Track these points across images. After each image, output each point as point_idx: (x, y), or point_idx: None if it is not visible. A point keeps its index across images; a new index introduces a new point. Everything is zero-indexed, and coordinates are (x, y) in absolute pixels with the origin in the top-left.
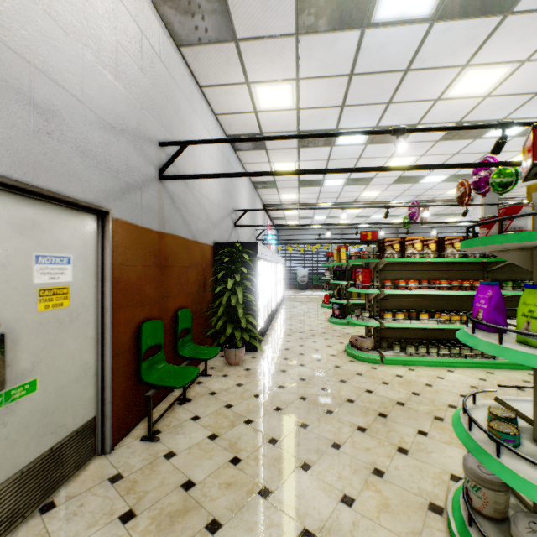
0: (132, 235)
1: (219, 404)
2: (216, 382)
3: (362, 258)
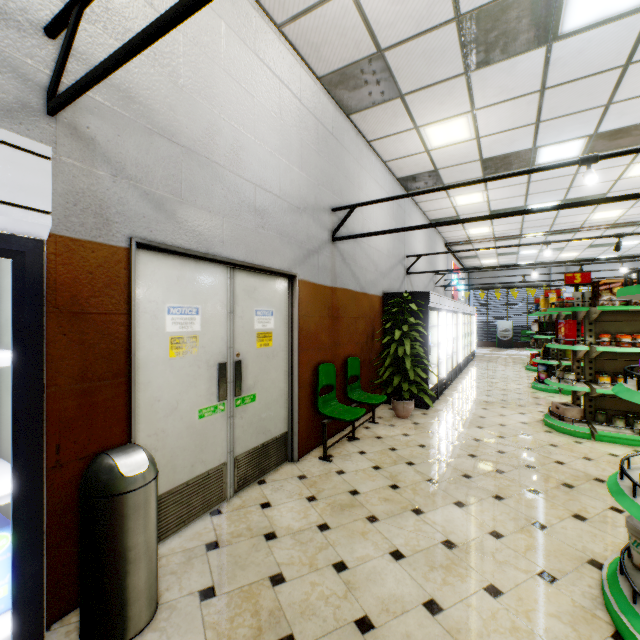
0: (311, 292)
1: (384, 446)
2: (382, 429)
3: (565, 306)
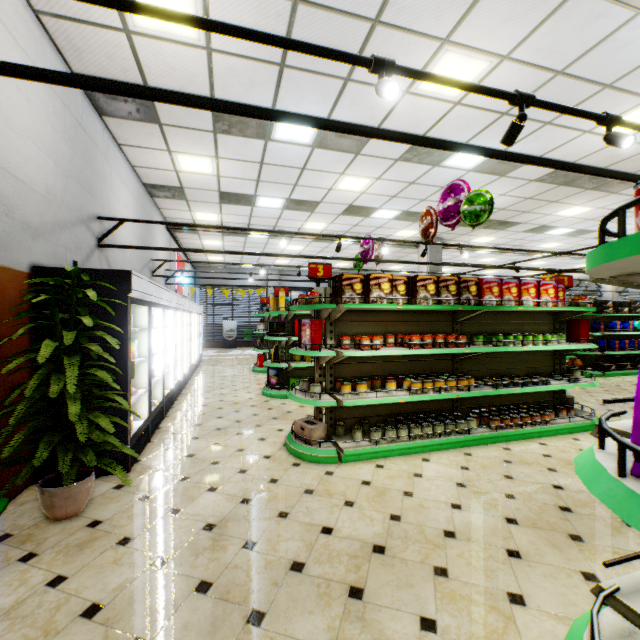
0: None
1: None
2: None
3: (310, 302)
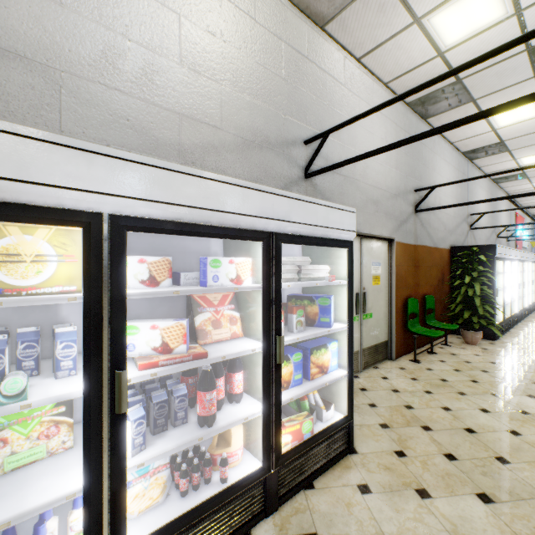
0: (402, 249)
1: (459, 359)
2: (454, 349)
3: None
